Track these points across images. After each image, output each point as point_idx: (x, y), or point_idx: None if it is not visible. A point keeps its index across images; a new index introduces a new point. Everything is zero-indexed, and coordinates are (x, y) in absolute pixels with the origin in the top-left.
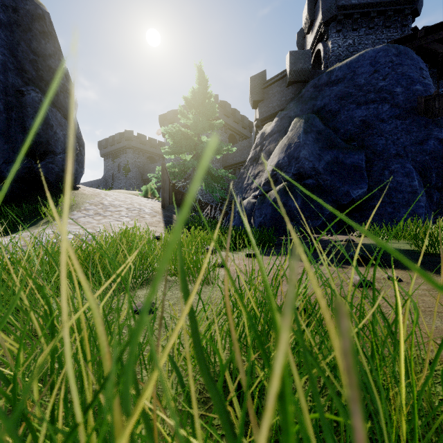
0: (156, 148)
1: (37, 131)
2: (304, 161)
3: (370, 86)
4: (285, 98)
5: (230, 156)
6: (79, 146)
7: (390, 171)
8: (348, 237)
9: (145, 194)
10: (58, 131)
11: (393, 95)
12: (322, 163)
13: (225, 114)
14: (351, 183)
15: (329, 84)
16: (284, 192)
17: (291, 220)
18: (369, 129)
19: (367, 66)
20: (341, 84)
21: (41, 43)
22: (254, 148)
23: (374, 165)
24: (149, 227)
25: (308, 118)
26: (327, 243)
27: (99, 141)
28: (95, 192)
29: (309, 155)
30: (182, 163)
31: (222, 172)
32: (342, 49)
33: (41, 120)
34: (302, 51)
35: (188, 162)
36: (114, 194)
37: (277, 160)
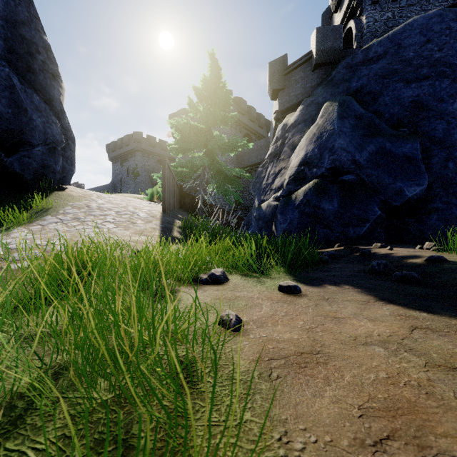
0: (166, 151)
1: (5, 116)
2: (340, 152)
3: (422, 60)
4: (310, 84)
5: (246, 157)
6: (67, 139)
7: (456, 163)
8: (421, 252)
9: (151, 197)
10: (34, 117)
11: (454, 68)
12: (365, 154)
13: (240, 111)
14: (404, 178)
15: (366, 62)
16: (315, 192)
17: (325, 227)
18: (423, 111)
19: (417, 35)
20: (382, 61)
21: (10, 4)
22: (274, 142)
23: (433, 155)
24: (137, 236)
25: (343, 101)
26: (395, 262)
27: (107, 144)
28: (86, 194)
29: (347, 144)
30: (190, 161)
31: (237, 170)
32: (379, 24)
33: (11, 101)
34: (332, 27)
35: (197, 158)
36: (110, 196)
37: (305, 152)
